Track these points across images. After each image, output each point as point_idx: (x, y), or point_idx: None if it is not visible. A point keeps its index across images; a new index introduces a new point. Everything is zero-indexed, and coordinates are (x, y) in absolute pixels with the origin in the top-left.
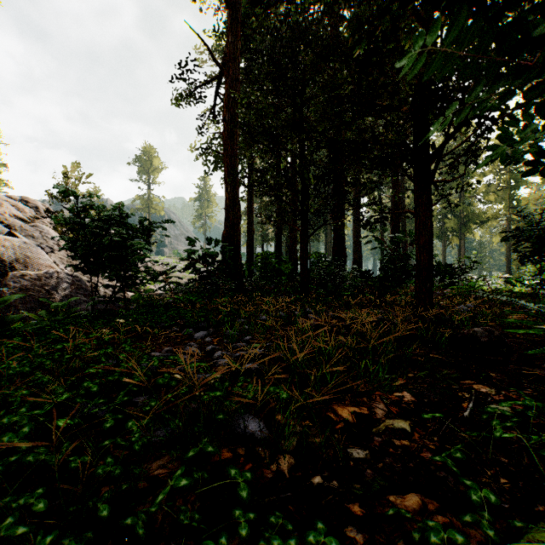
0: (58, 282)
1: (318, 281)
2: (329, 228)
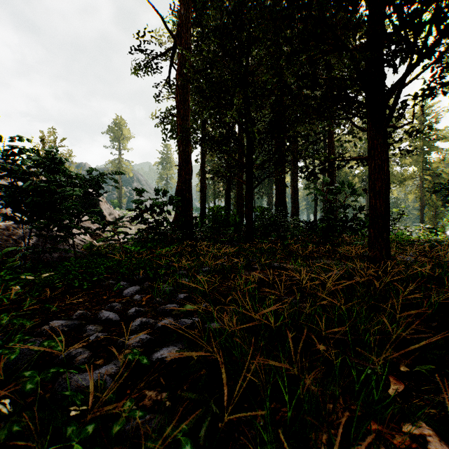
0: (26, 232)
1: (262, 231)
2: (270, 187)
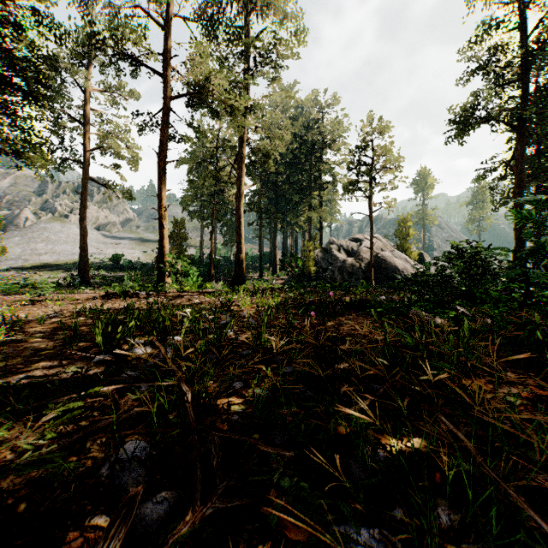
0: None
1: None
2: None
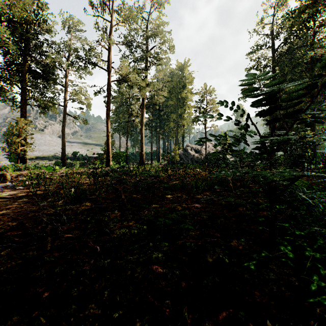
0: None
1: None
2: None
